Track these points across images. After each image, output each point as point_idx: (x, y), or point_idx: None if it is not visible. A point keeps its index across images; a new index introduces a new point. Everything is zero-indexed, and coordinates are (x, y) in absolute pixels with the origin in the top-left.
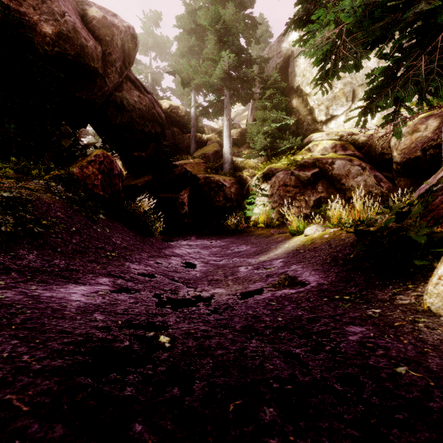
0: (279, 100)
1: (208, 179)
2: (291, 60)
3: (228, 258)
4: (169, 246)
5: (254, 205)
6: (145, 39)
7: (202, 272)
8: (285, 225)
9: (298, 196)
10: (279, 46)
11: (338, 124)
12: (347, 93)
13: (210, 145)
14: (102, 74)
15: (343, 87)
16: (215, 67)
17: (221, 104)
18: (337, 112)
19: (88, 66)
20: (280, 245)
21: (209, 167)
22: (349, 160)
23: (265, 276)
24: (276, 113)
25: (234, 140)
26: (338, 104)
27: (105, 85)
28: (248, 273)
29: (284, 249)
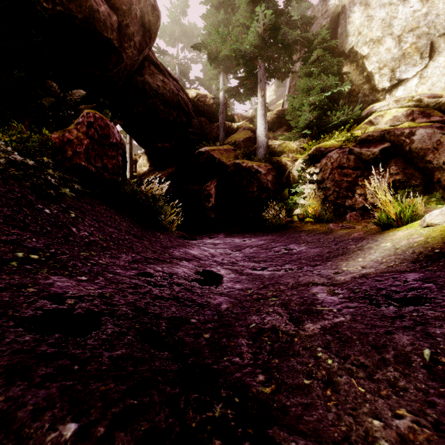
0: (329, 63)
1: (239, 166)
2: (341, 18)
3: (274, 264)
4: (185, 243)
5: (299, 193)
6: (172, 28)
7: (233, 298)
8: (344, 218)
9: (361, 181)
10: (326, 4)
11: (408, 90)
12: (421, 48)
13: (240, 132)
14: (117, 48)
15: (416, 40)
16: (247, 33)
17: (255, 78)
18: (407, 74)
19: (101, 36)
20: (367, 244)
21: (240, 154)
22: (439, 128)
23: (444, 340)
24: (326, 78)
25: (268, 125)
26: (408, 64)
27: (122, 61)
28: (354, 313)
29: (389, 251)
